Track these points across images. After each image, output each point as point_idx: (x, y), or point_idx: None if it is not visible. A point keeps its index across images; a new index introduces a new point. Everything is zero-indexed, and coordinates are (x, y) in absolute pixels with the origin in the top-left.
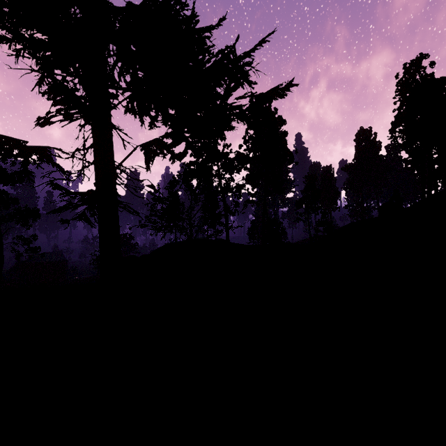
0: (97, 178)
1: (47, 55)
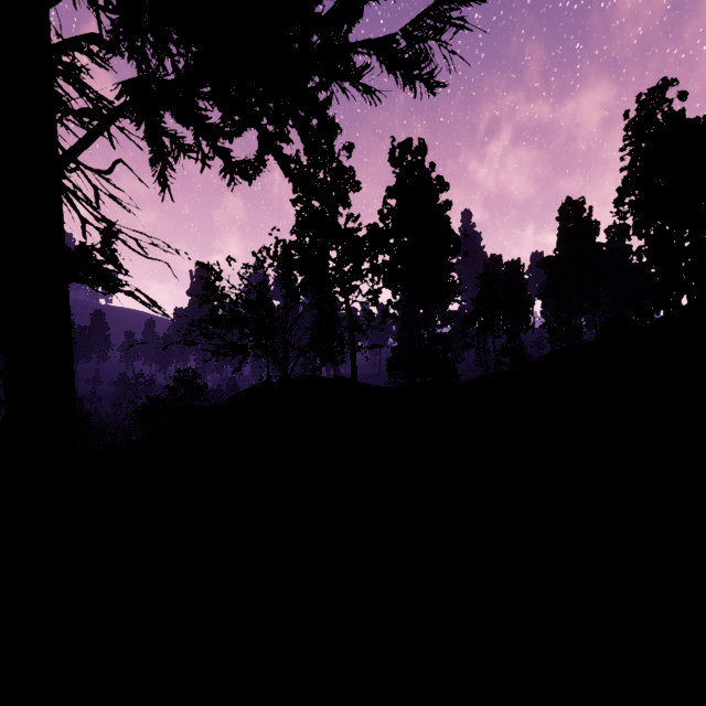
0: None
1: None
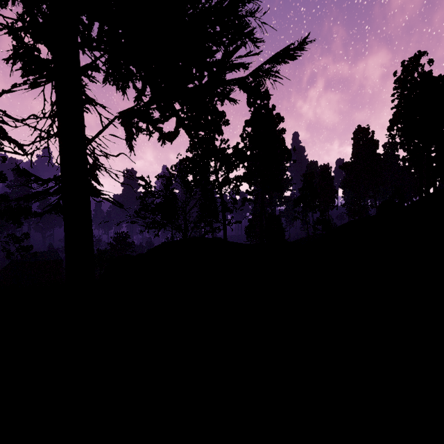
0: (61, 154)
1: None
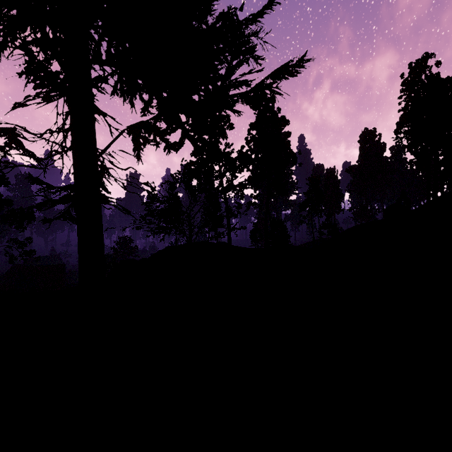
0: (74, 166)
1: (11, 15)
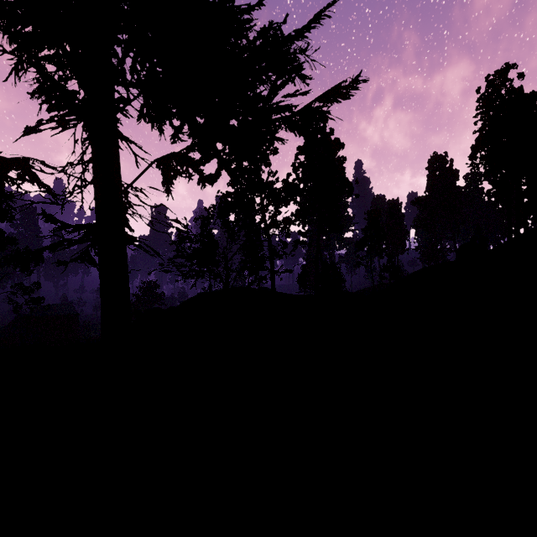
0: (97, 203)
1: (26, 33)
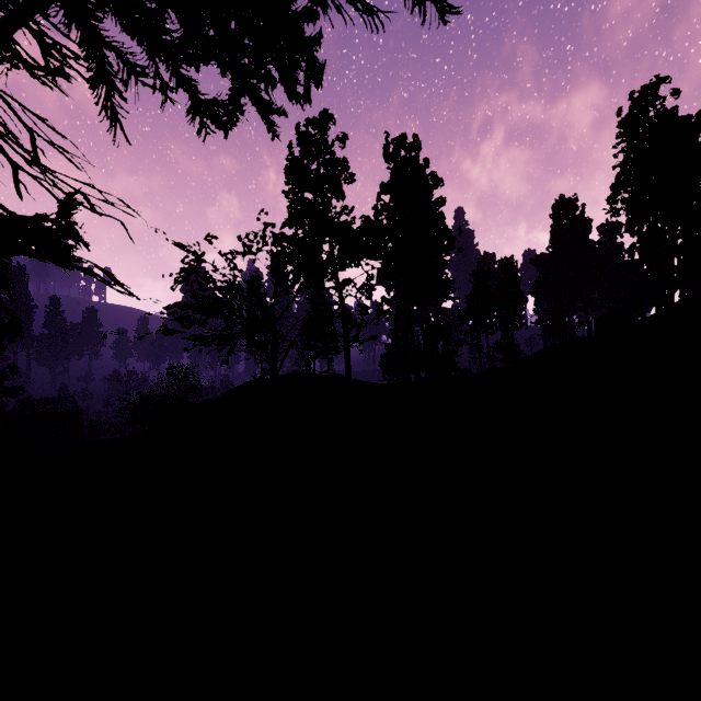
0: None
1: None
